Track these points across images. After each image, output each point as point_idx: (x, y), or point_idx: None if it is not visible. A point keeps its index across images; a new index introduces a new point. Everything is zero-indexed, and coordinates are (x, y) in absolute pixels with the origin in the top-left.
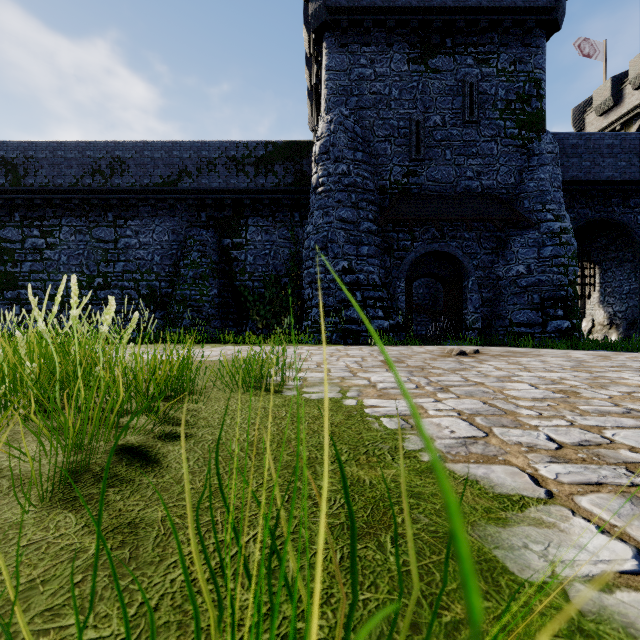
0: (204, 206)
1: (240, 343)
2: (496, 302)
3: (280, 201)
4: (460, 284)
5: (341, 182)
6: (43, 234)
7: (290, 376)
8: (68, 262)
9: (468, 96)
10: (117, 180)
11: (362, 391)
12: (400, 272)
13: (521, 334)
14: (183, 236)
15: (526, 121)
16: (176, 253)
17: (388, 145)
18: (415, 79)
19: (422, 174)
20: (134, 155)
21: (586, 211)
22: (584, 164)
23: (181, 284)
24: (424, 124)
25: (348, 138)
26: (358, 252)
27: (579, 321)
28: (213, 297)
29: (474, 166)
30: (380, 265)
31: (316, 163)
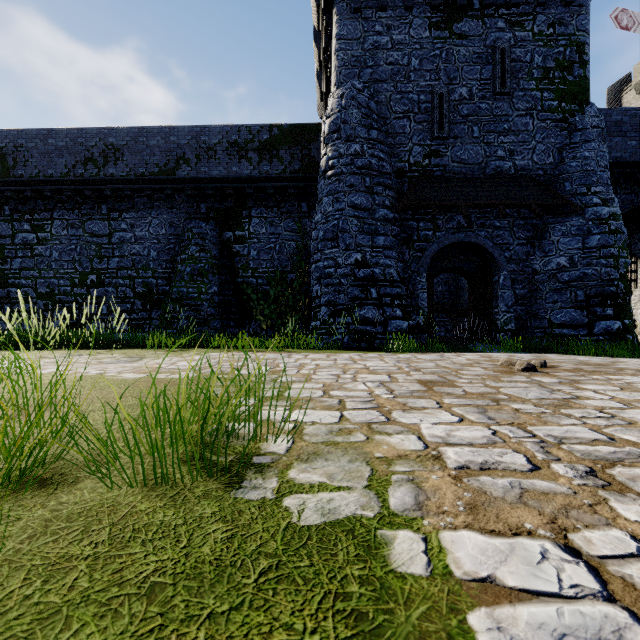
0: (204, 196)
1: (234, 348)
2: (532, 300)
3: (286, 190)
4: (489, 279)
5: (354, 164)
6: (34, 228)
7: (275, 420)
8: (60, 258)
9: (499, 64)
10: (111, 169)
11: (421, 483)
12: (421, 266)
13: (563, 337)
14: (181, 229)
15: (567, 91)
16: (174, 248)
17: (407, 122)
18: (438, 46)
19: (446, 154)
20: (129, 142)
21: (631, 197)
22: (629, 143)
23: (178, 281)
24: (448, 97)
25: (361, 114)
26: (373, 243)
27: (631, 321)
28: (212, 295)
29: (506, 144)
30: (398, 258)
31: (325, 143)
